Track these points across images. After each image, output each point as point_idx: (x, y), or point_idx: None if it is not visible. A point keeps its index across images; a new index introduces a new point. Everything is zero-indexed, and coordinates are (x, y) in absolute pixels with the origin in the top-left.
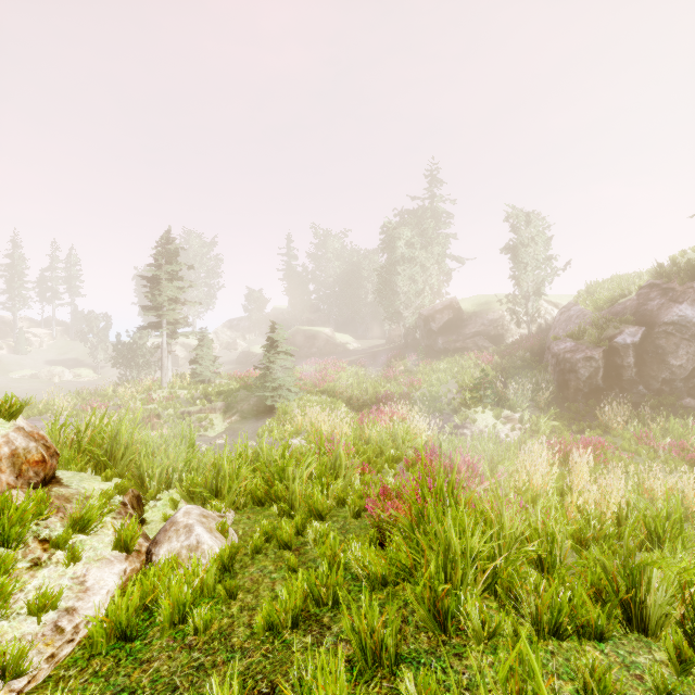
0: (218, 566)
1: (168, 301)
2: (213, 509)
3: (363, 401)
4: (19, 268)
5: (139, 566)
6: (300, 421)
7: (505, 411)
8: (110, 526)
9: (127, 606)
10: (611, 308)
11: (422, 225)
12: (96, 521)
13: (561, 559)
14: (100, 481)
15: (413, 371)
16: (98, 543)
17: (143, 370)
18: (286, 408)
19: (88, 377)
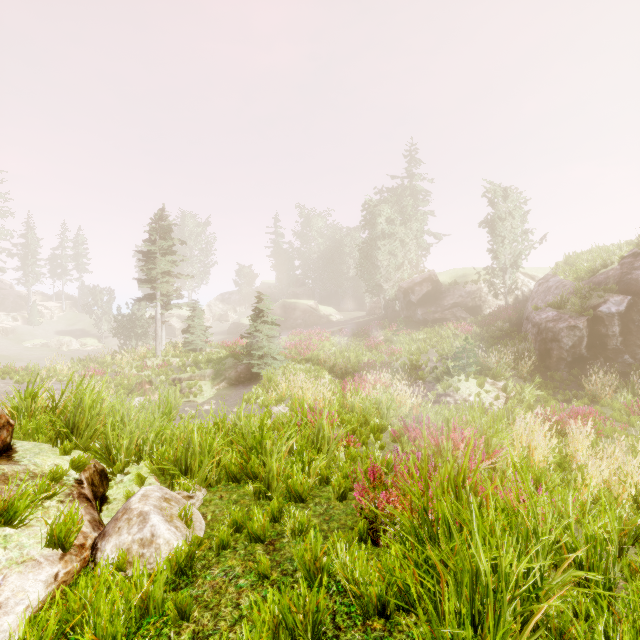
0: (174, 567)
1: (162, 274)
2: (181, 488)
3: (345, 369)
4: (32, 247)
5: (79, 566)
6: (284, 389)
7: (488, 379)
8: (52, 512)
9: (41, 635)
10: (593, 278)
11: (402, 202)
12: (36, 507)
13: (616, 578)
14: (58, 455)
15: (393, 341)
16: (28, 538)
17: (142, 340)
18: (271, 376)
19: (93, 346)
